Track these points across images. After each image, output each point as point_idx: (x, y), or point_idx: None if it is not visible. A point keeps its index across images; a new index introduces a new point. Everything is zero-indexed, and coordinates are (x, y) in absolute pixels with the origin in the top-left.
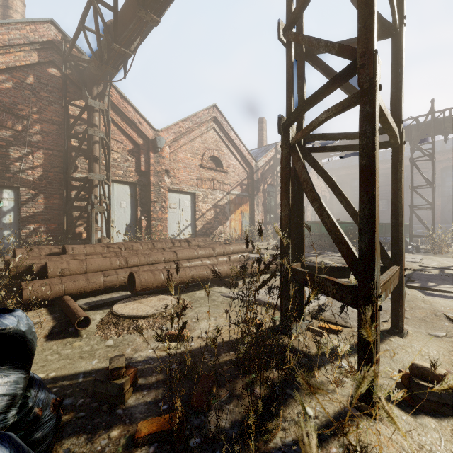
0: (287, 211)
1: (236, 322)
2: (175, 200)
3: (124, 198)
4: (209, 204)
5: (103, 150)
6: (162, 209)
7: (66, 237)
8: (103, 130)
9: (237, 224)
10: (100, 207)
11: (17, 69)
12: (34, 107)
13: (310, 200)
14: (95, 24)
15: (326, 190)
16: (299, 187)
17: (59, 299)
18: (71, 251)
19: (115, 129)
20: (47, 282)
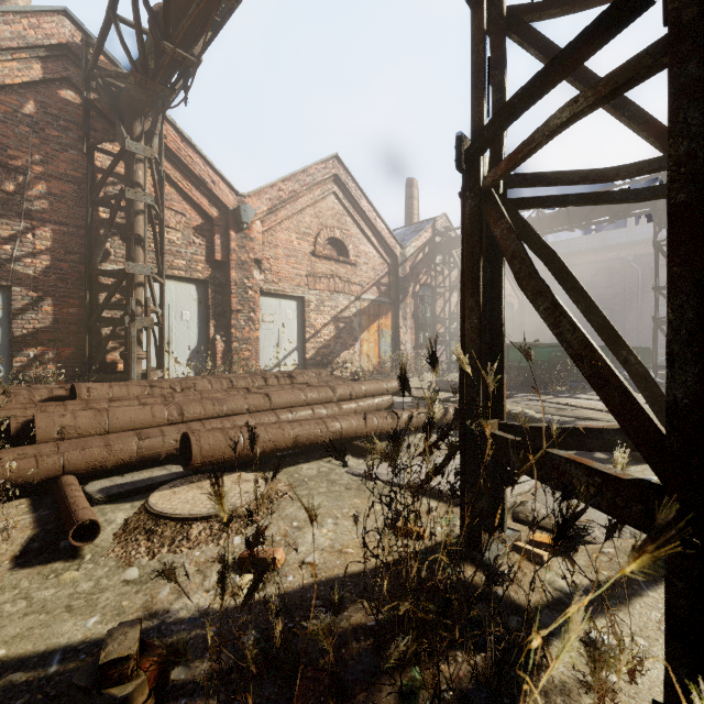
0: (474, 320)
1: (377, 554)
2: (272, 309)
3: (188, 305)
4: (327, 315)
5: (151, 225)
6: (250, 323)
7: (90, 369)
8: (153, 194)
9: (372, 348)
10: (145, 320)
11: (7, 89)
12: (36, 153)
13: (529, 295)
14: (134, 9)
15: (513, 294)
16: (495, 275)
17: (53, 482)
18: (86, 394)
19: (173, 192)
20: (30, 452)
